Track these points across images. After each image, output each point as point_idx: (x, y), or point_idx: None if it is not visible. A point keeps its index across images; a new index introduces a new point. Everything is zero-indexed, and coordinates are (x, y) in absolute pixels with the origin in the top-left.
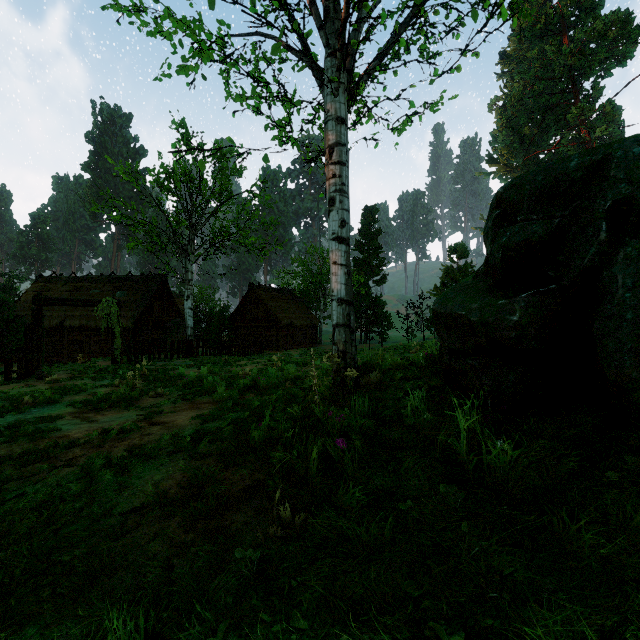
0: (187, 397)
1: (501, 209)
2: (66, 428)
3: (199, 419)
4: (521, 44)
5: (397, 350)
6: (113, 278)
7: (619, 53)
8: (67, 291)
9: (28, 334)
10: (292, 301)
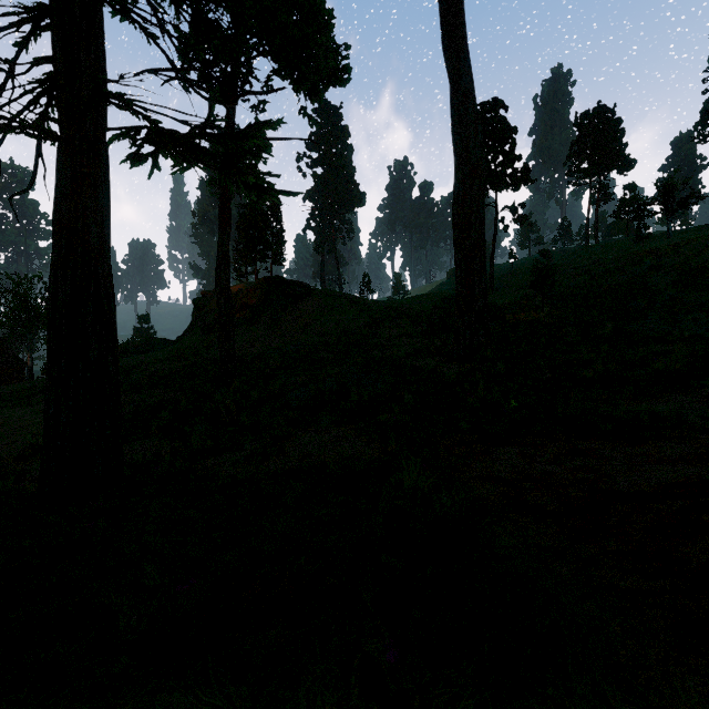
0: None
1: None
2: None
3: None
4: None
5: None
6: None
7: None
8: None
9: None
10: None
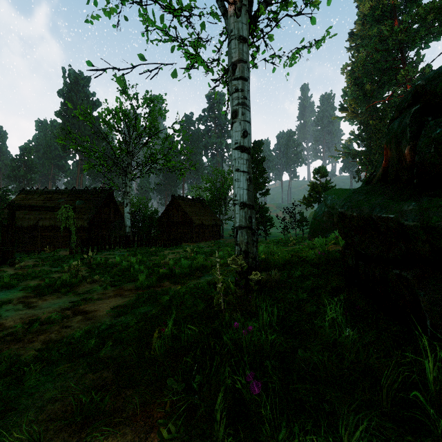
0: (116, 284)
1: (421, 103)
2: (6, 315)
3: (114, 312)
4: (364, 26)
5: (278, 243)
6: (74, 191)
7: (435, 31)
8: (41, 200)
9: (4, 232)
10: (202, 207)
